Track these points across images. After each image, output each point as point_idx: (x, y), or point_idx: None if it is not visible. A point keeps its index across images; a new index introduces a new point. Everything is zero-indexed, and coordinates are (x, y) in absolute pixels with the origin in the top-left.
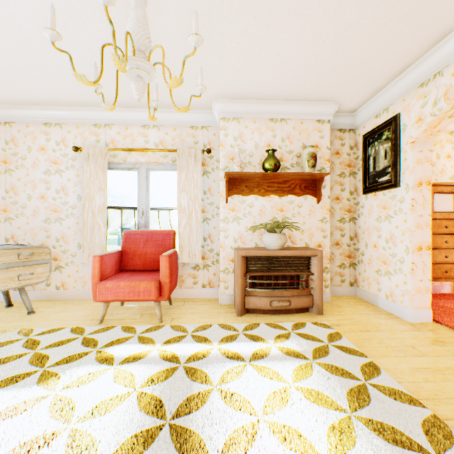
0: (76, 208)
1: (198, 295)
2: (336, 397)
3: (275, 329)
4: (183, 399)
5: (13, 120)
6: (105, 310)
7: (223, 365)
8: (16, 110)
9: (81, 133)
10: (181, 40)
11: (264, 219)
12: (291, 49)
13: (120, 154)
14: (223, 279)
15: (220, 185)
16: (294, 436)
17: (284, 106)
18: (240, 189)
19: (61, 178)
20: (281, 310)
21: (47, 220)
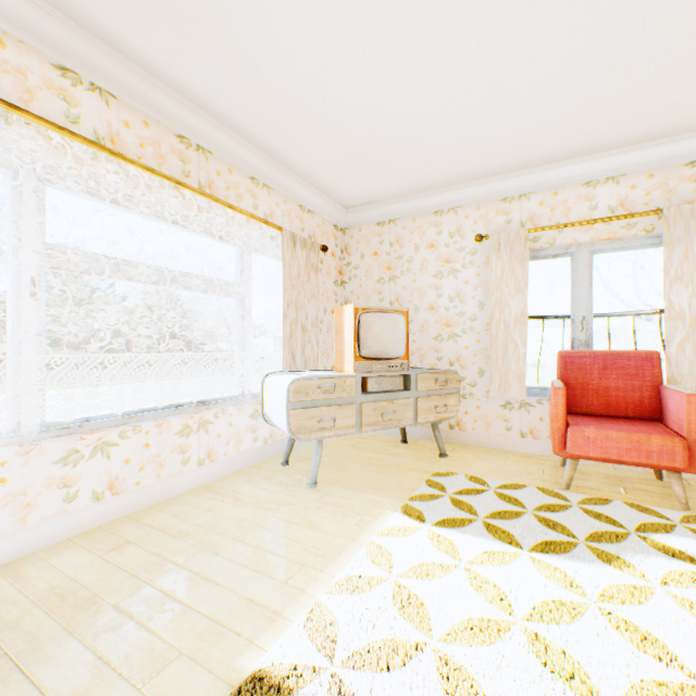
0: (475, 320)
1: None
2: None
3: None
4: None
5: (398, 217)
6: (572, 470)
7: None
8: (403, 203)
9: (482, 215)
10: None
11: None
12: None
13: (544, 236)
14: None
15: None
16: None
17: None
18: None
19: (454, 281)
20: None
21: (437, 337)
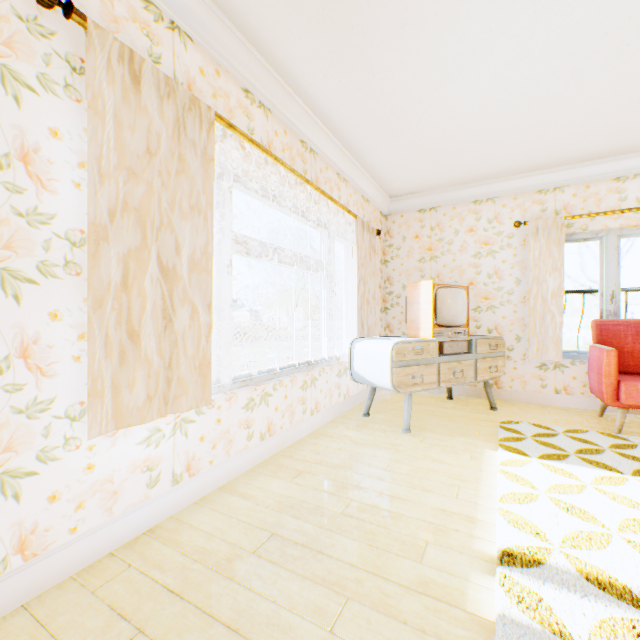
0: (511, 294)
1: None
2: None
3: None
4: None
5: (439, 205)
6: (623, 418)
7: None
8: (445, 193)
9: (518, 204)
10: None
11: None
12: None
13: (576, 223)
14: None
15: None
16: None
17: None
18: None
19: (492, 260)
20: None
21: (476, 308)
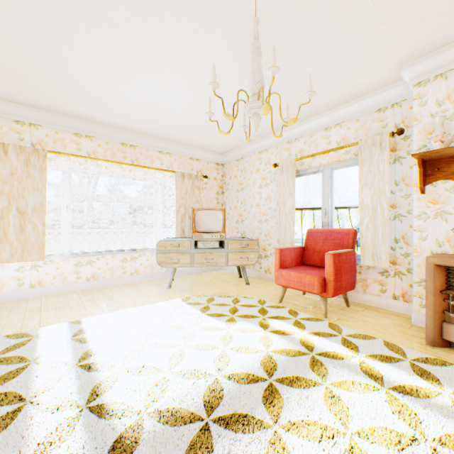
0: (275, 211)
1: (385, 306)
2: None
3: None
4: (292, 375)
5: (243, 156)
6: (282, 293)
7: (353, 375)
8: (244, 148)
9: (278, 152)
10: (330, 39)
11: None
12: None
13: (306, 161)
14: (416, 293)
15: (413, 171)
16: None
17: None
18: (446, 172)
19: (267, 189)
20: None
21: (260, 221)
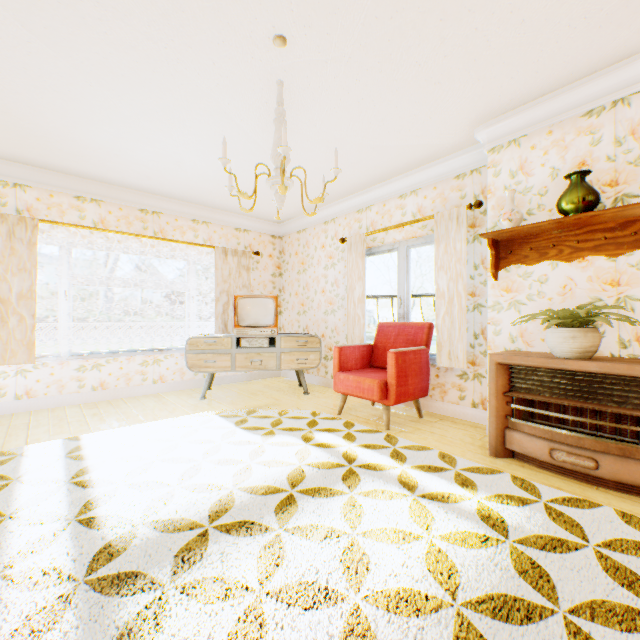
0: (344, 299)
1: (464, 416)
2: (472, 585)
3: (522, 489)
4: (318, 486)
5: (306, 227)
6: (342, 402)
7: (387, 485)
8: (307, 217)
9: (347, 223)
10: (381, 98)
11: (570, 303)
12: (540, 1)
13: (378, 237)
14: None
15: (487, 253)
16: (362, 565)
17: (616, 75)
18: (519, 255)
19: (334, 271)
20: (577, 472)
21: (326, 312)
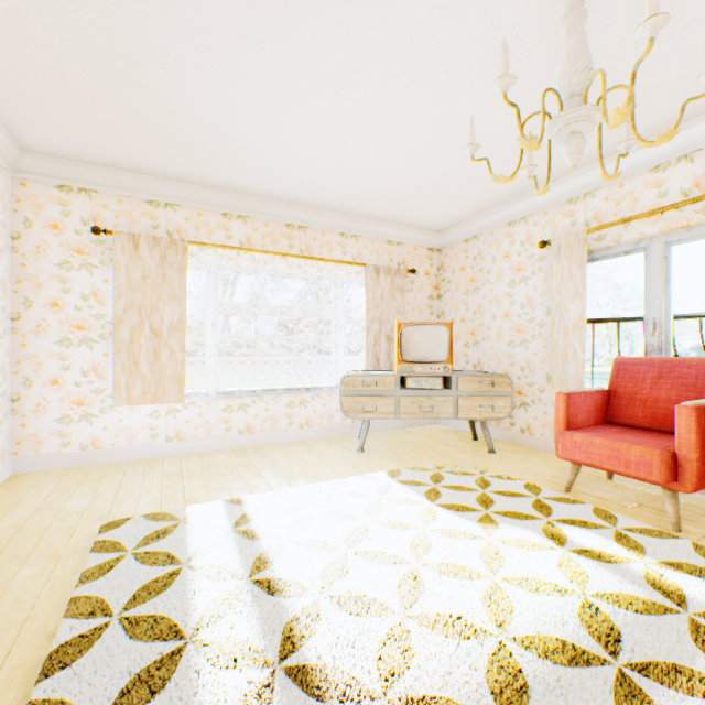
0: (542, 325)
1: None
2: None
3: None
4: (662, 658)
5: (478, 233)
6: (571, 474)
7: None
8: (481, 219)
9: (548, 220)
10: None
11: None
12: None
13: (608, 233)
14: None
15: None
16: None
17: None
18: None
19: (525, 288)
20: None
21: (510, 343)
